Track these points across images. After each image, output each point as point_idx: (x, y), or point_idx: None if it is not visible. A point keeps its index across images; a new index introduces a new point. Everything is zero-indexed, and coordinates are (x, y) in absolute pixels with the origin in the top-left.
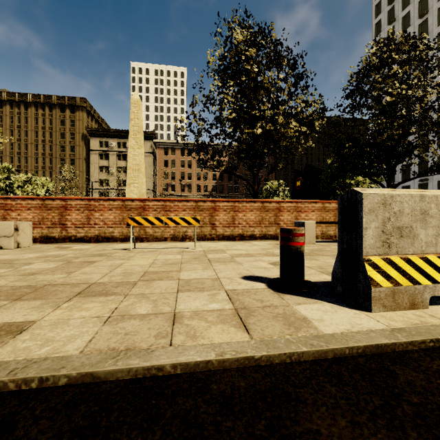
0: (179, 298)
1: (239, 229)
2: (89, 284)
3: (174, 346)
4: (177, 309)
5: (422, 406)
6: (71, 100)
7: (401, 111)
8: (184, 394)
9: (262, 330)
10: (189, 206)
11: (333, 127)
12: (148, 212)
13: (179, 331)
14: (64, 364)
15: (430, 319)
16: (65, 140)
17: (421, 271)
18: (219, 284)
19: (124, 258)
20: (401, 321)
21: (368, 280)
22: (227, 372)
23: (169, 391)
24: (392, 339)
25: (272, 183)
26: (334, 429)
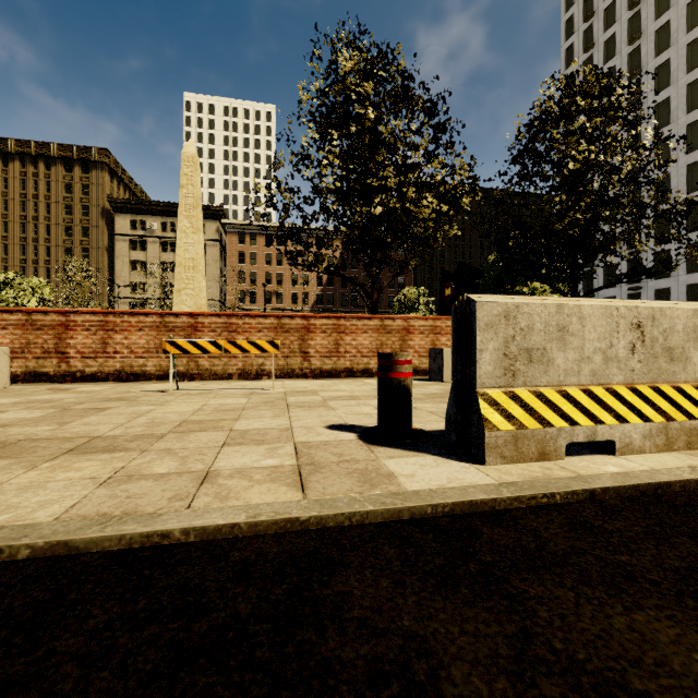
0: (222, 454)
1: (346, 360)
2: (90, 439)
3: (192, 509)
4: (213, 467)
5: (493, 564)
6: (82, 152)
7: (592, 185)
8: (191, 563)
9: (324, 488)
10: (267, 325)
11: (493, 206)
12: (203, 333)
13: (207, 492)
14: (29, 533)
15: (558, 471)
16: (73, 217)
17: (555, 409)
18: (289, 436)
19: (156, 404)
20: (519, 474)
21: (482, 422)
22: (260, 538)
23: (172, 560)
24: (492, 495)
25: (408, 292)
26: (371, 590)
